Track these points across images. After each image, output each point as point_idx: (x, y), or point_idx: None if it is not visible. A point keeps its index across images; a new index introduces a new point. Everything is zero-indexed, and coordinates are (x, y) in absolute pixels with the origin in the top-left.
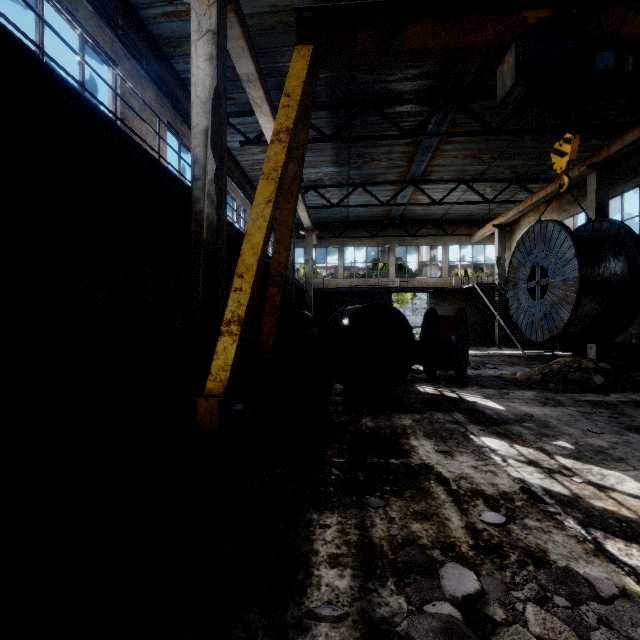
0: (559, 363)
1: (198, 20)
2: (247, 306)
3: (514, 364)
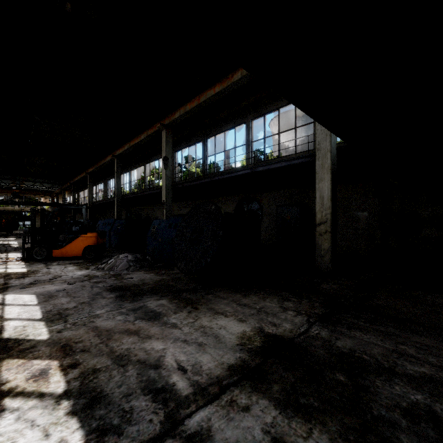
0: None
1: None
2: None
3: None
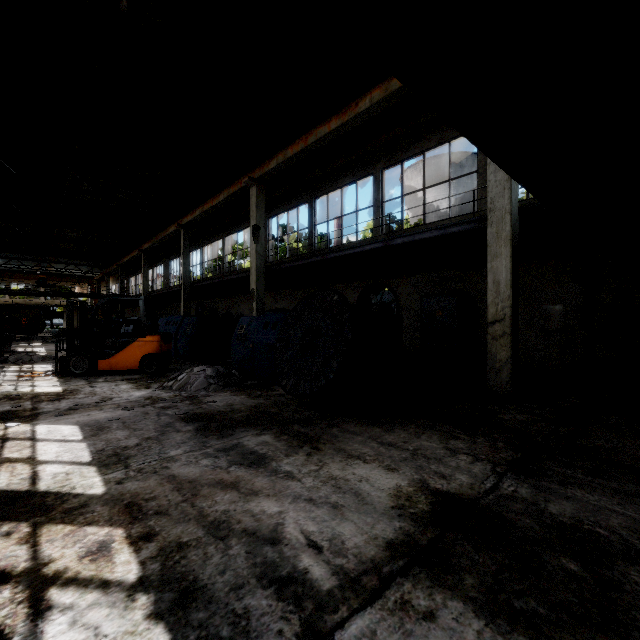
0: None
1: None
2: None
3: None
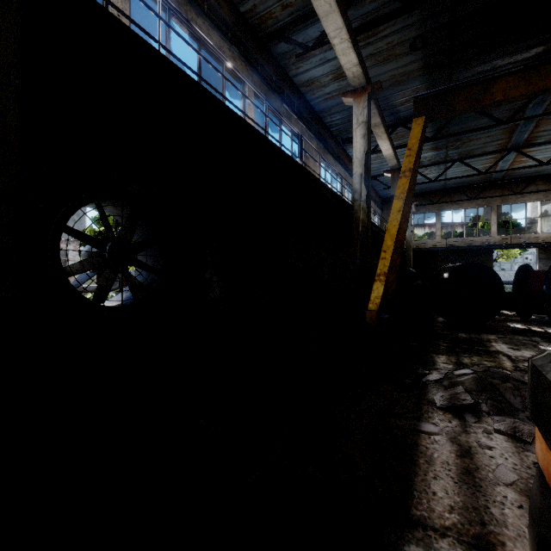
0: None
1: (357, 118)
2: (388, 267)
3: None
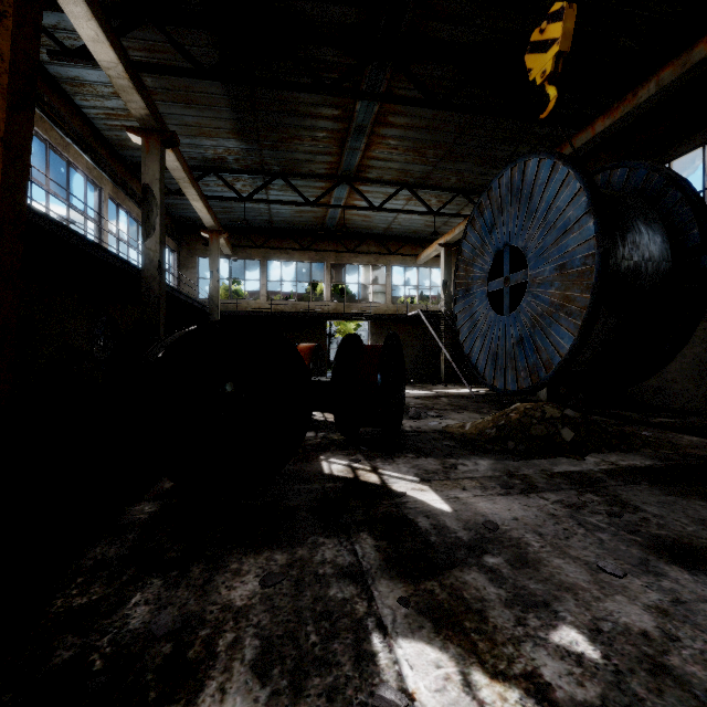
0: (518, 411)
1: None
2: None
3: (462, 408)
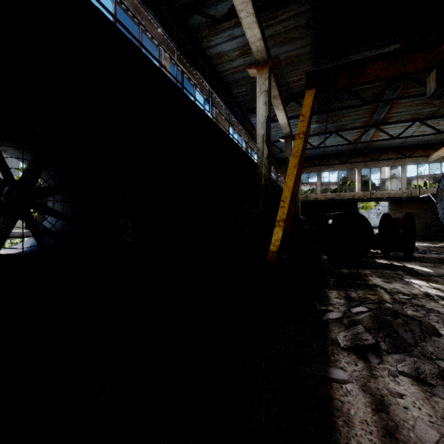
0: None
1: (259, 87)
2: (286, 214)
3: None
